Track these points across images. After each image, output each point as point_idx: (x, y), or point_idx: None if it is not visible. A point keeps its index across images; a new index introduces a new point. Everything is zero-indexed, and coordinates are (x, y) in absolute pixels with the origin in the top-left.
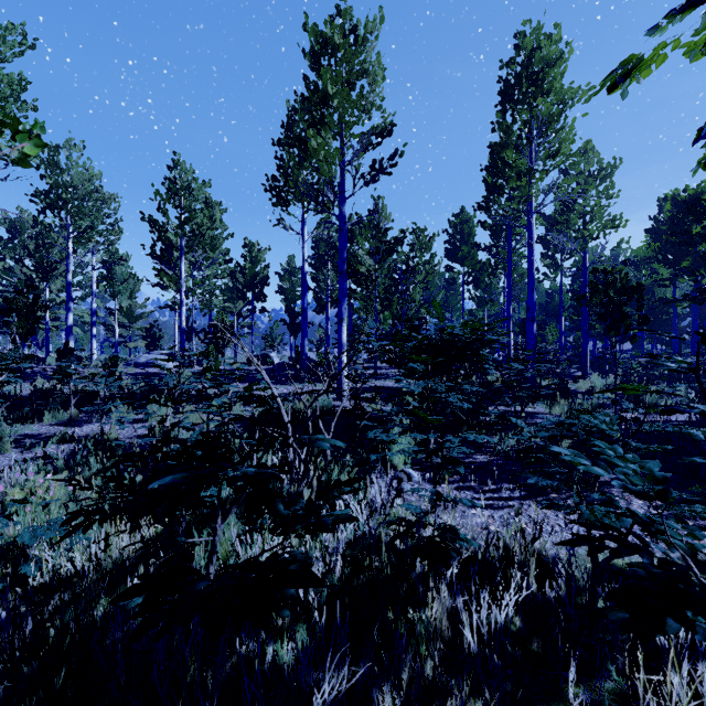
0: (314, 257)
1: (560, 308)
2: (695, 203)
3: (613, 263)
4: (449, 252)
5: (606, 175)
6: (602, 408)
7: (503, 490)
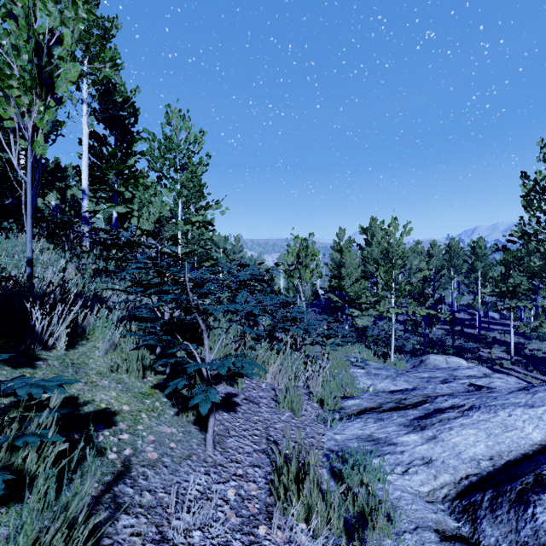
0: None
1: None
2: None
3: None
4: None
5: None
6: None
7: None
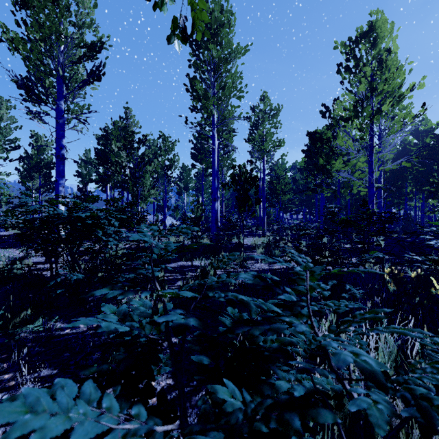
0: (94, 150)
1: (260, 194)
2: (313, 134)
3: (294, 170)
4: (193, 154)
5: (274, 114)
6: (246, 261)
7: (28, 384)
